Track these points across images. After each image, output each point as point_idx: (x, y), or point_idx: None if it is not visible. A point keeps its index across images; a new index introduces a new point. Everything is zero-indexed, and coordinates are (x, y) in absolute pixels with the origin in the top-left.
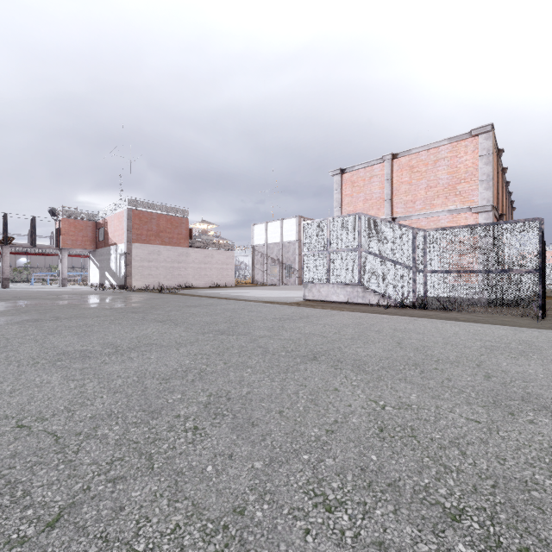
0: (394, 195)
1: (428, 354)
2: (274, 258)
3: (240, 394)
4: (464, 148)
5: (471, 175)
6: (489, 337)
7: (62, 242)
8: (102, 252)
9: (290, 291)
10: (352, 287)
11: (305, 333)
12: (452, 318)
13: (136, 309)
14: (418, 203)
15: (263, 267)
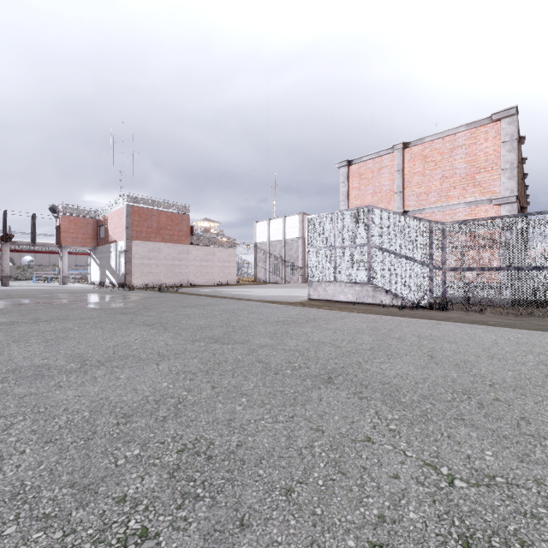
0: (406, 187)
1: (475, 375)
2: (277, 255)
3: (227, 448)
4: (484, 135)
5: (492, 163)
6: (539, 348)
7: (62, 240)
8: (102, 249)
9: (293, 289)
10: (361, 286)
11: (314, 341)
12: (479, 322)
13: (127, 309)
14: (432, 195)
15: (266, 265)
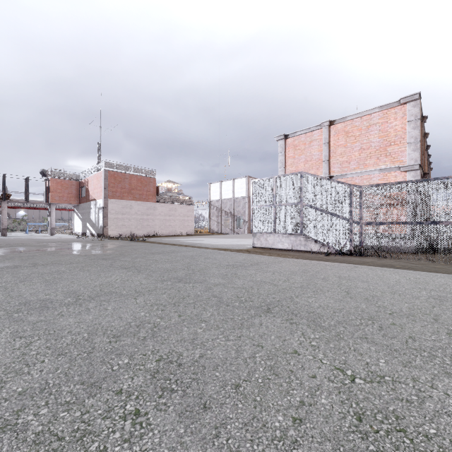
0: (331, 156)
1: (380, 306)
2: (227, 211)
3: (192, 358)
4: (394, 115)
5: (400, 138)
6: (432, 286)
7: (51, 198)
8: (84, 206)
9: (240, 239)
10: (295, 236)
11: (257, 281)
12: (388, 265)
13: (107, 255)
14: (353, 163)
15: (218, 219)
